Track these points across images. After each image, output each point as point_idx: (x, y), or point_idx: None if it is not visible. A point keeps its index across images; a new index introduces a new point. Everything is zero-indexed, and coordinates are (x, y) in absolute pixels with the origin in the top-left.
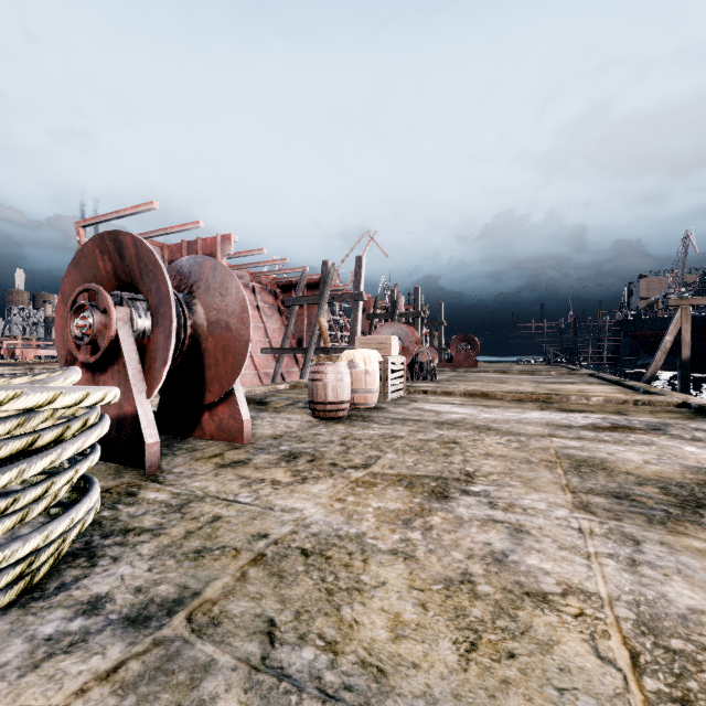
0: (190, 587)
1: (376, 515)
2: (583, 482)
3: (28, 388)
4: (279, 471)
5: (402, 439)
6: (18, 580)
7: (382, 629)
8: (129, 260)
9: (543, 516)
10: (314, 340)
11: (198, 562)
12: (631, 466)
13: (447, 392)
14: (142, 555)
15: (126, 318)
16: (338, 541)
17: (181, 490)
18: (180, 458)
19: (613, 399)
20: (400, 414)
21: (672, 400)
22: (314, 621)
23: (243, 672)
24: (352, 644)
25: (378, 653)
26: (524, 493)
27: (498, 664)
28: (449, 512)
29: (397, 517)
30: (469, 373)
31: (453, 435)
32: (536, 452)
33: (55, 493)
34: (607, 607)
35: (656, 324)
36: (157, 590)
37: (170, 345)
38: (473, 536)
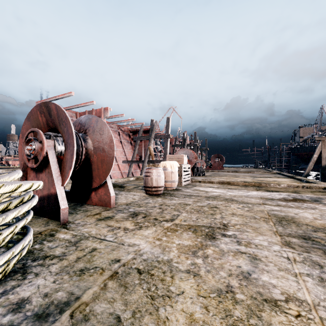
0: (74, 293)
1: (178, 248)
2: (284, 230)
3: None
4: (128, 222)
5: (189, 205)
6: None
7: (183, 324)
8: (53, 116)
9: (266, 250)
10: (147, 157)
11: (81, 277)
12: (308, 220)
13: (210, 181)
14: (51, 272)
15: (52, 145)
16: (157, 264)
17: (77, 233)
18: (79, 215)
19: (292, 185)
20: (188, 192)
21: (321, 186)
22: (143, 318)
23: None
24: None
25: None
26: (255, 236)
27: None
28: (216, 247)
29: (189, 250)
30: (220, 172)
31: (215, 203)
32: (258, 213)
33: (3, 239)
34: (313, 310)
35: (308, 149)
36: (56, 295)
37: (73, 159)
38: (230, 262)
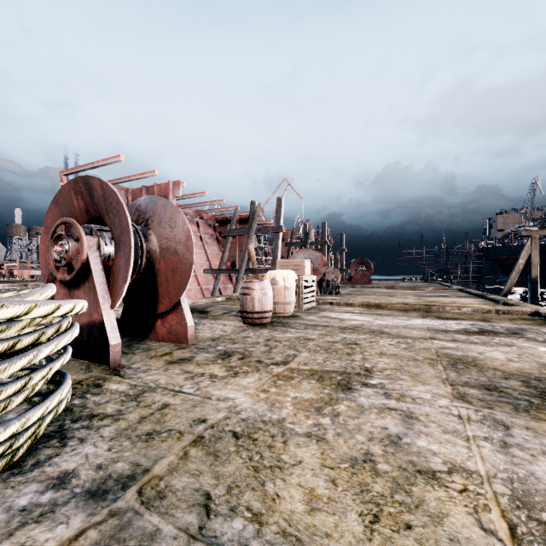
0: (141, 464)
1: (294, 404)
2: (459, 376)
3: (7, 302)
4: (216, 367)
5: (313, 341)
6: (0, 459)
7: (299, 502)
8: (97, 199)
9: (429, 405)
10: (245, 263)
11: (148, 443)
12: (497, 363)
13: (348, 303)
14: (104, 437)
15: (95, 245)
16: (262, 425)
17: (137, 382)
18: (138, 356)
19: (480, 309)
20: (312, 321)
21: (526, 310)
22: (243, 495)
23: (183, 540)
24: (274, 516)
25: (297, 524)
26: (412, 385)
27: (397, 535)
28: (352, 401)
29: (311, 406)
30: (365, 288)
31: (354, 337)
32: (421, 352)
33: (32, 387)
34: (486, 483)
35: (511, 251)
36: (114, 467)
37: (129, 267)
38: (373, 422)
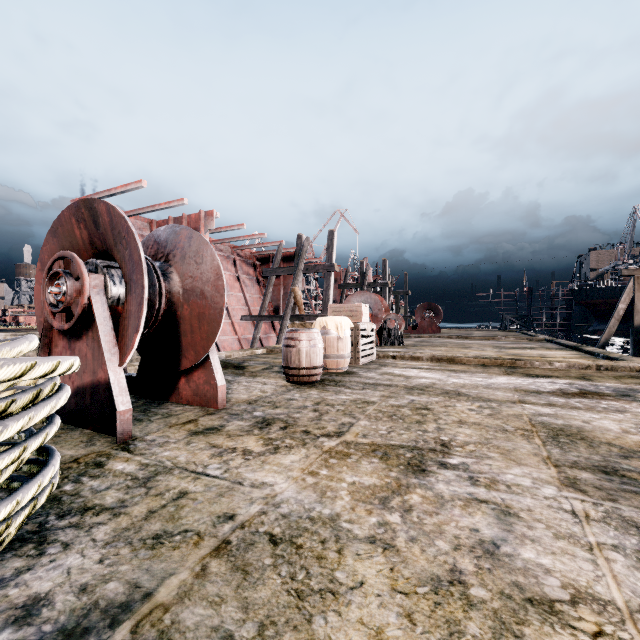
0: (141, 585)
1: (351, 492)
2: (564, 454)
3: None
4: (251, 439)
5: (374, 405)
6: None
7: None
8: (104, 228)
9: (530, 495)
10: (290, 308)
11: (155, 550)
12: (610, 435)
13: (414, 357)
14: (96, 541)
15: (100, 285)
16: (310, 524)
17: (150, 460)
18: (154, 424)
19: (576, 365)
20: (371, 378)
21: (634, 366)
22: (281, 639)
23: None
24: None
25: None
26: (505, 467)
27: None
28: (428, 489)
29: (373, 495)
30: (433, 338)
31: (424, 400)
32: (510, 420)
33: None
34: (629, 622)
35: (607, 293)
36: (104, 590)
37: (142, 312)
38: (458, 520)
